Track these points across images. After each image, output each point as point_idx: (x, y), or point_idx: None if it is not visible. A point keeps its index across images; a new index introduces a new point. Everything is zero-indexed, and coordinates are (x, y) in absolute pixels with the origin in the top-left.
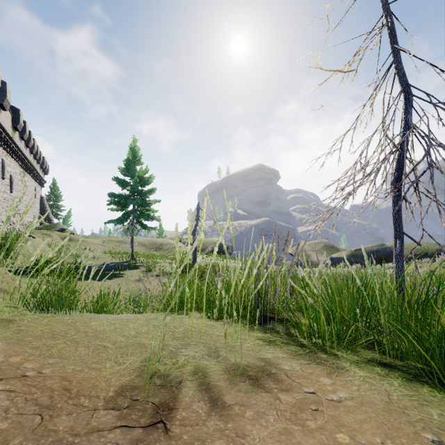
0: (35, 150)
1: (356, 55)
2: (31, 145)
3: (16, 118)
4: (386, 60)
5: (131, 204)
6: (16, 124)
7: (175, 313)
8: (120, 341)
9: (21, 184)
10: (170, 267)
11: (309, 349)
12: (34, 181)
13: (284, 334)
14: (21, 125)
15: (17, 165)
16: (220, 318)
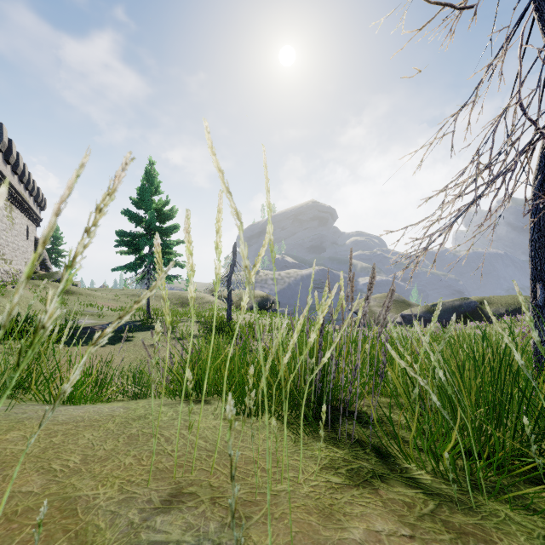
0: (25, 178)
1: None
2: (20, 171)
3: None
4: None
5: (146, 245)
6: None
7: (187, 399)
8: (27, 490)
9: (6, 221)
10: (196, 327)
11: (431, 496)
12: (26, 218)
13: (370, 451)
14: (5, 144)
15: None
16: (255, 414)
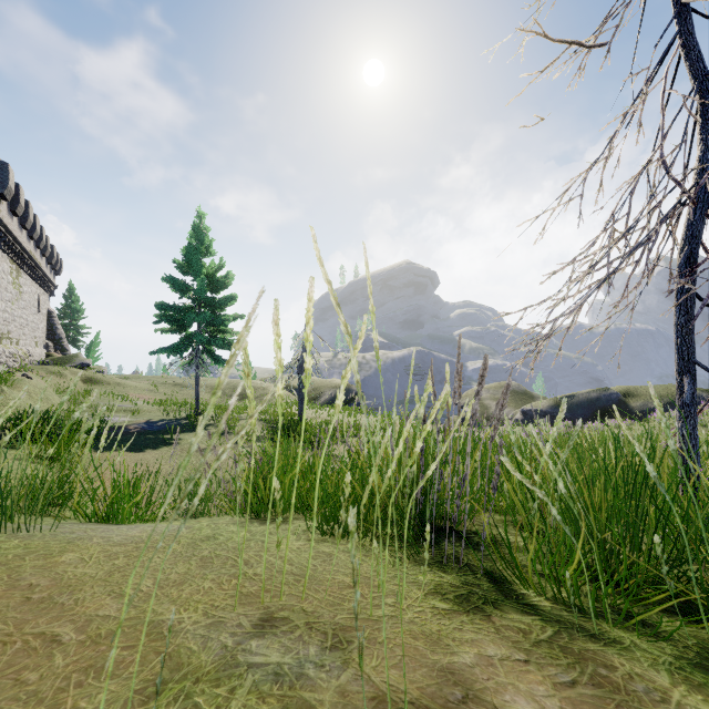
0: (36, 234)
1: (604, 25)
2: (30, 225)
3: (2, 178)
4: (666, 28)
5: (195, 321)
6: (2, 188)
7: (258, 517)
8: (104, 614)
9: (12, 290)
10: (259, 427)
11: (550, 622)
12: (36, 285)
13: (481, 576)
14: (12, 190)
15: (4, 258)
16: (344, 534)
